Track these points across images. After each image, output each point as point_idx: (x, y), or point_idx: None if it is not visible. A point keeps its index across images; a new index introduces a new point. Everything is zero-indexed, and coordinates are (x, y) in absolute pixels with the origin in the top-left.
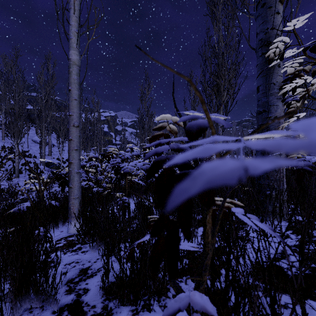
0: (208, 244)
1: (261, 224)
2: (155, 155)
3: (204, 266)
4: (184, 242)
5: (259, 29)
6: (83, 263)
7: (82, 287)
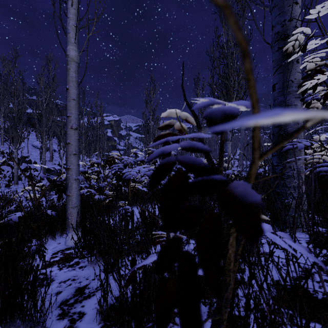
0: (230, 272)
1: (298, 246)
2: (161, 156)
3: (224, 301)
4: None
5: (275, 21)
6: (80, 281)
7: (77, 310)
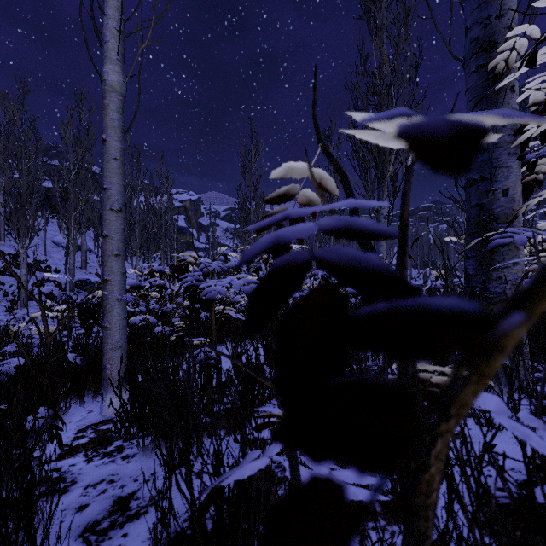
0: (426, 511)
1: None
2: (275, 249)
3: None
4: (342, 471)
5: (471, 19)
6: (123, 483)
7: (114, 544)
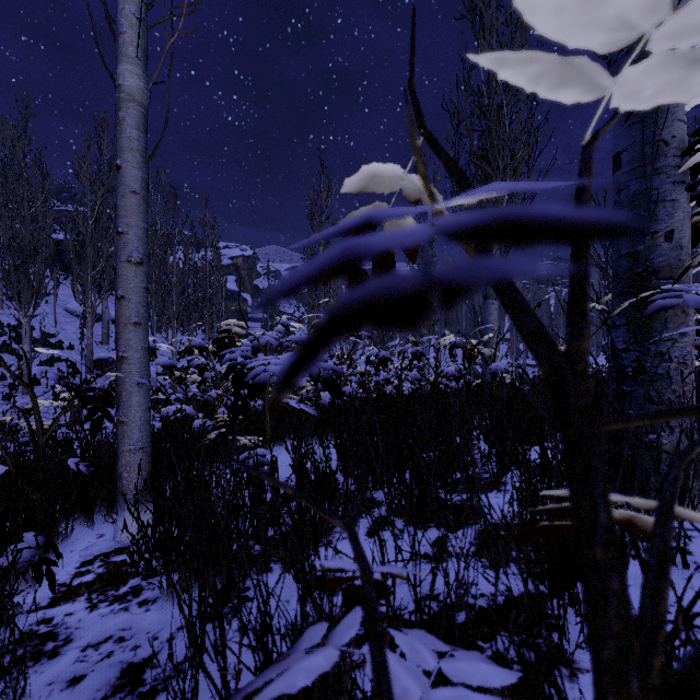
0: None
1: None
2: (343, 269)
3: None
4: (457, 660)
5: None
6: (137, 643)
7: None
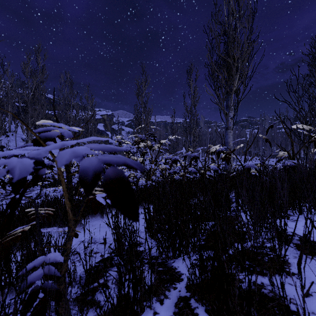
0: None
1: None
2: None
3: None
4: None
5: None
6: None
7: None
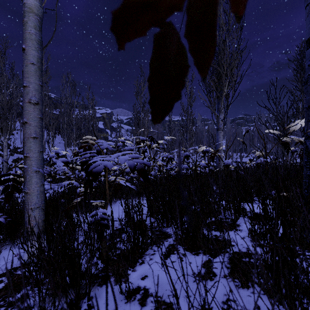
0: None
1: None
2: None
3: None
4: None
5: None
6: None
7: None
